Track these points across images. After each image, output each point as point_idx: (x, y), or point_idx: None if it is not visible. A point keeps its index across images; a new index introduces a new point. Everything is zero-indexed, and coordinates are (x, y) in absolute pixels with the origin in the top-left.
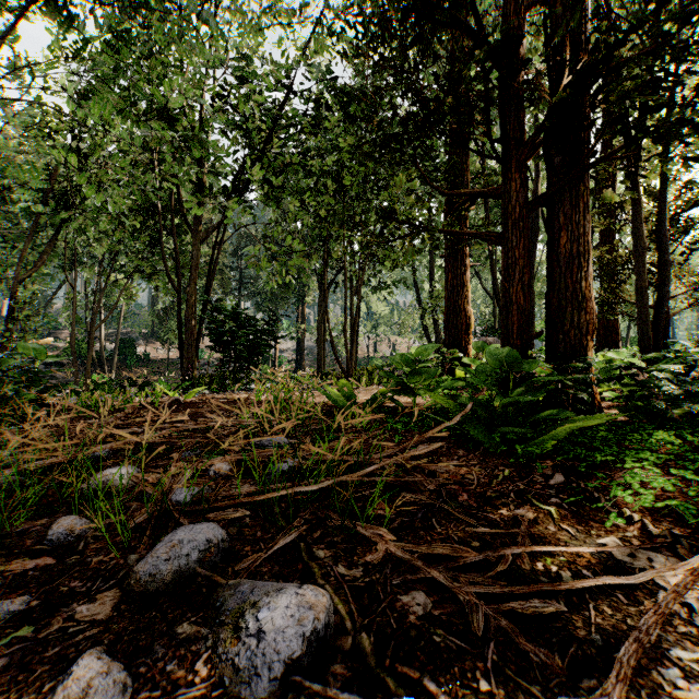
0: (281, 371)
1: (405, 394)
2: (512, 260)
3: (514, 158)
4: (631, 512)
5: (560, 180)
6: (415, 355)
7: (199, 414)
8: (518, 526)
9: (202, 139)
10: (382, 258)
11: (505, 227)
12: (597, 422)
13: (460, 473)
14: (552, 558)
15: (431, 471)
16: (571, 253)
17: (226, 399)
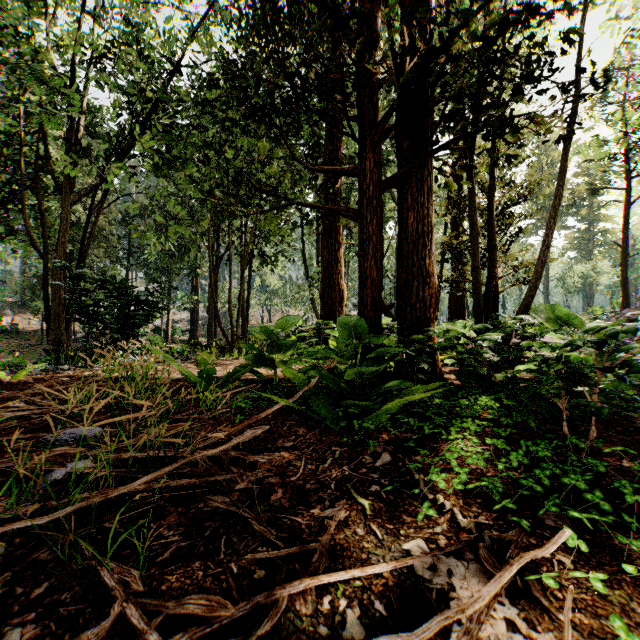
0: (174, 342)
1: (265, 367)
2: (367, 236)
3: (369, 139)
4: (444, 498)
5: (408, 164)
6: (276, 327)
7: (15, 398)
8: (323, 534)
9: (47, 82)
10: (269, 233)
11: (361, 204)
12: (423, 396)
13: (287, 460)
14: (346, 584)
15: (253, 461)
16: (417, 232)
17: (70, 377)
